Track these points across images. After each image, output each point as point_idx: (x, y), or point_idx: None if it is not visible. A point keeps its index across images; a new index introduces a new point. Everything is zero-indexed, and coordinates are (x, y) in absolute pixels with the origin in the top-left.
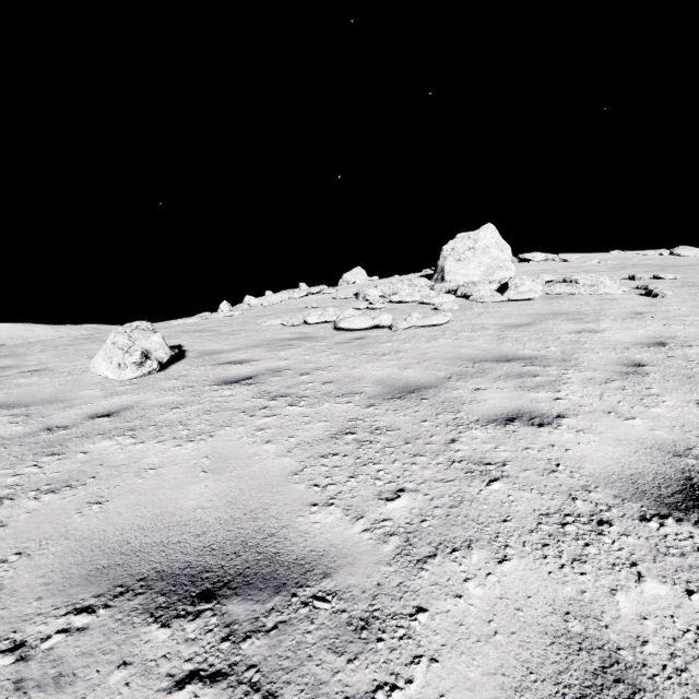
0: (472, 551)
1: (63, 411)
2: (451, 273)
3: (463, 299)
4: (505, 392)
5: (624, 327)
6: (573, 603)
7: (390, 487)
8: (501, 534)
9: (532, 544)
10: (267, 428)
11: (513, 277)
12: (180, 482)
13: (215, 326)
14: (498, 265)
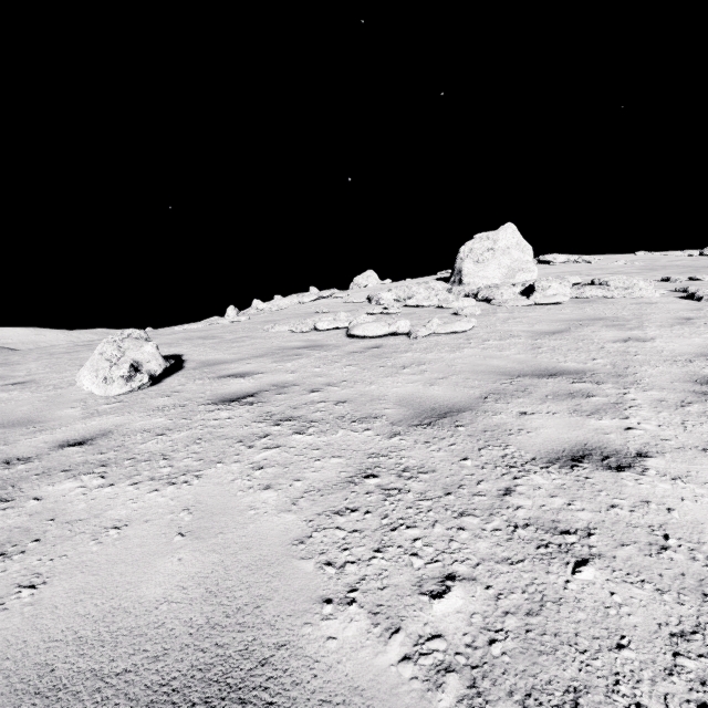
0: None
1: (32, 436)
2: (469, 275)
3: (485, 303)
4: (559, 418)
5: (675, 334)
6: None
7: (434, 571)
8: (622, 677)
9: (679, 702)
10: (267, 466)
11: (540, 280)
12: (147, 551)
13: (220, 332)
14: (519, 267)
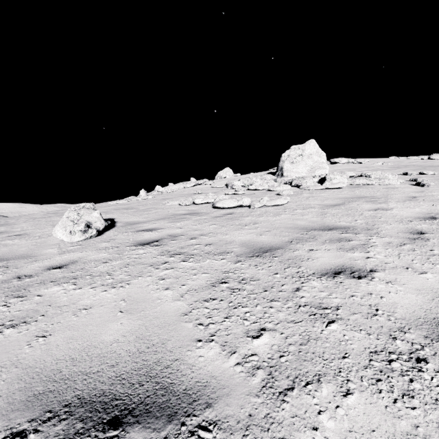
0: (321, 384)
1: (31, 264)
2: (287, 171)
3: (296, 188)
4: (330, 252)
5: (405, 206)
6: (411, 438)
7: (255, 327)
8: (343, 369)
9: (368, 379)
10: (166, 278)
11: (329, 174)
12: (103, 320)
13: (136, 205)
14: (318, 166)
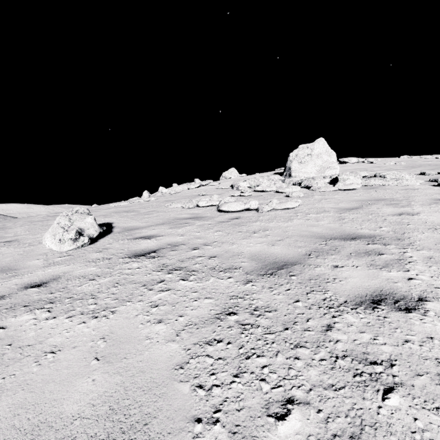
0: None
1: (8, 280)
2: (296, 171)
3: (306, 189)
4: (360, 270)
5: (433, 210)
6: None
7: (277, 395)
8: None
9: None
10: (160, 305)
11: (341, 174)
12: (71, 373)
13: (137, 207)
14: (327, 166)
